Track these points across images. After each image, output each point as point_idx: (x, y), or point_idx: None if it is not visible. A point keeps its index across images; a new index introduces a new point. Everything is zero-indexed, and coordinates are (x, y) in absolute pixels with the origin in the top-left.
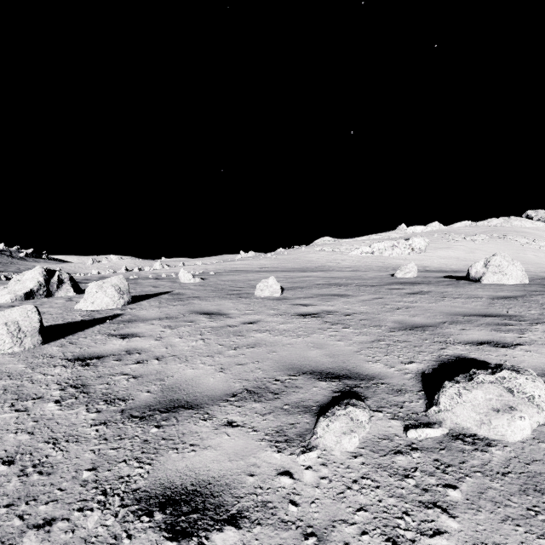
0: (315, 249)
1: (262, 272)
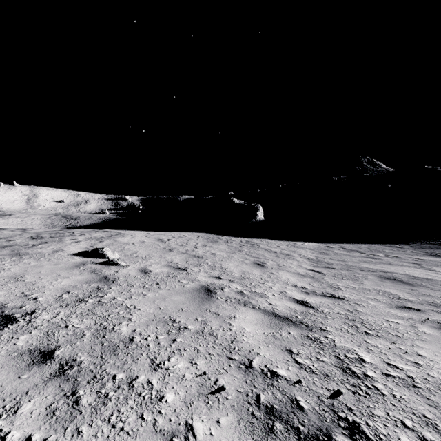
0: None
1: None
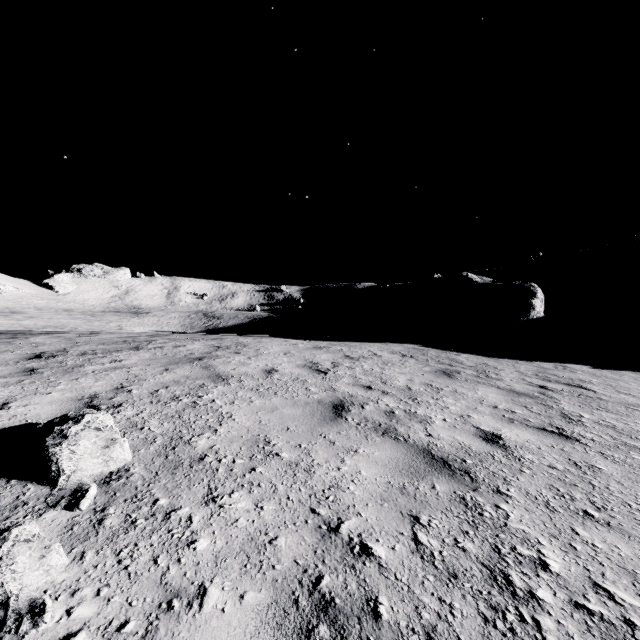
0: None
1: None
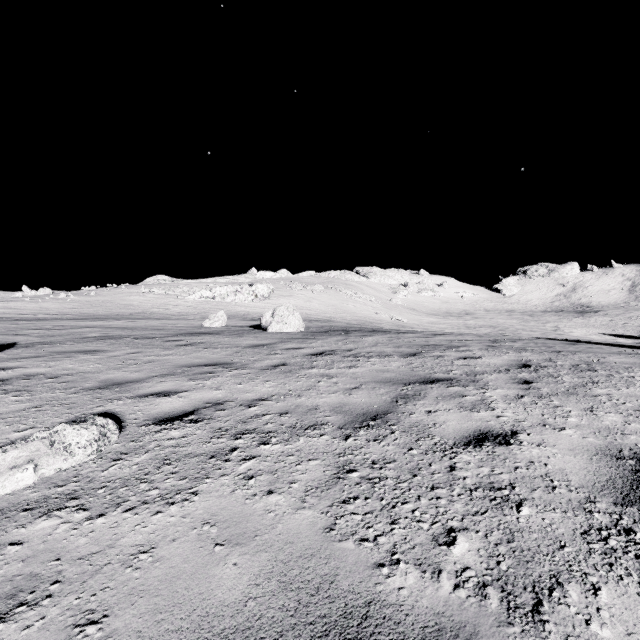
0: (141, 291)
1: (29, 320)
